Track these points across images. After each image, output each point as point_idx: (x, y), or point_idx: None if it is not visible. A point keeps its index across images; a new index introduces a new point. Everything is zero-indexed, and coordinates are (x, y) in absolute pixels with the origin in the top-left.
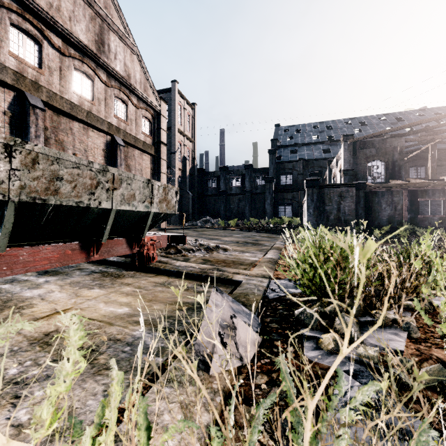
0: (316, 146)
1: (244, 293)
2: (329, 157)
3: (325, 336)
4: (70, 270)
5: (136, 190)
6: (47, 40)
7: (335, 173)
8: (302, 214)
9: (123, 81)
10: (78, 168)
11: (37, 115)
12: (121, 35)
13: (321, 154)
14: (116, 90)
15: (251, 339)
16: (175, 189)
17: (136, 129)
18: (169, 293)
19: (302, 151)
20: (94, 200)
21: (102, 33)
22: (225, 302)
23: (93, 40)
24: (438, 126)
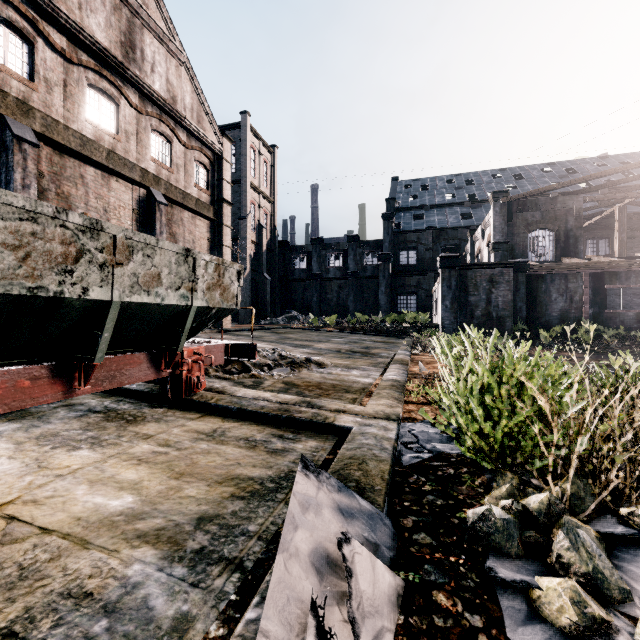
0: (452, 209)
1: (357, 458)
2: (470, 224)
3: (545, 582)
4: (49, 408)
5: (163, 267)
6: (43, 37)
7: (480, 247)
8: (432, 308)
9: (165, 107)
10: (33, 220)
11: (26, 153)
12: (162, 37)
13: (459, 220)
14: (153, 120)
15: (383, 594)
16: (237, 268)
17: (185, 180)
18: (220, 455)
19: (431, 216)
20: (72, 284)
21: (131, 32)
22: (324, 496)
23: (118, 41)
24: (632, 179)
